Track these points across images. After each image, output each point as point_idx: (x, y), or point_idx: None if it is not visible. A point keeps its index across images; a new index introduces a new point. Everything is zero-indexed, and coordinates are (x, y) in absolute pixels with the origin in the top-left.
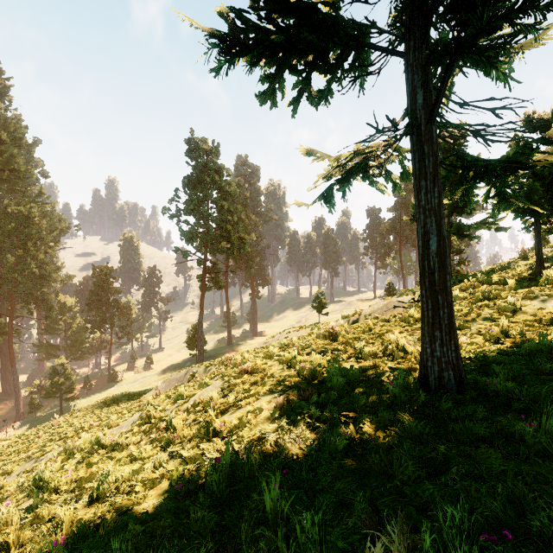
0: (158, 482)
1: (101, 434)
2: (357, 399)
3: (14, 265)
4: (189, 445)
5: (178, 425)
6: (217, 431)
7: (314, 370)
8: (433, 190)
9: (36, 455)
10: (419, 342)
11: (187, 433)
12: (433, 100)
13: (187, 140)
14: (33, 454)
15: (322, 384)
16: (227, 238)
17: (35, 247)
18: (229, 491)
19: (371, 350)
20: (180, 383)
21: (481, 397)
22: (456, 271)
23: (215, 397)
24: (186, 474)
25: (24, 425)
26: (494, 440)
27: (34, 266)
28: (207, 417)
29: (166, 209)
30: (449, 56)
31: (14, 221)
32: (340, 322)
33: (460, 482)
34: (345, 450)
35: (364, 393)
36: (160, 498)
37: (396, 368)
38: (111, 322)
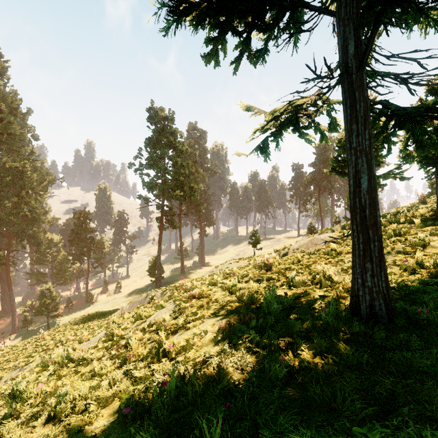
0: (111, 401)
1: (70, 350)
2: (292, 324)
3: (11, 209)
4: (141, 364)
5: (134, 344)
6: (167, 351)
7: (252, 296)
8: (364, 133)
9: (21, 365)
10: (342, 272)
11: (141, 352)
12: (363, 50)
13: (148, 109)
14: (19, 364)
15: (260, 310)
16: (180, 188)
17: (28, 195)
18: (173, 417)
19: (301, 279)
20: (141, 304)
21: (412, 326)
22: None
23: (167, 319)
24: (136, 395)
25: (18, 337)
26: (436, 372)
27: (26, 210)
28: (159, 337)
29: (131, 164)
30: (383, 3)
31: (11, 174)
32: (273, 255)
33: (414, 424)
34: (284, 377)
35: (298, 319)
36: (110, 418)
37: (325, 295)
38: (88, 255)
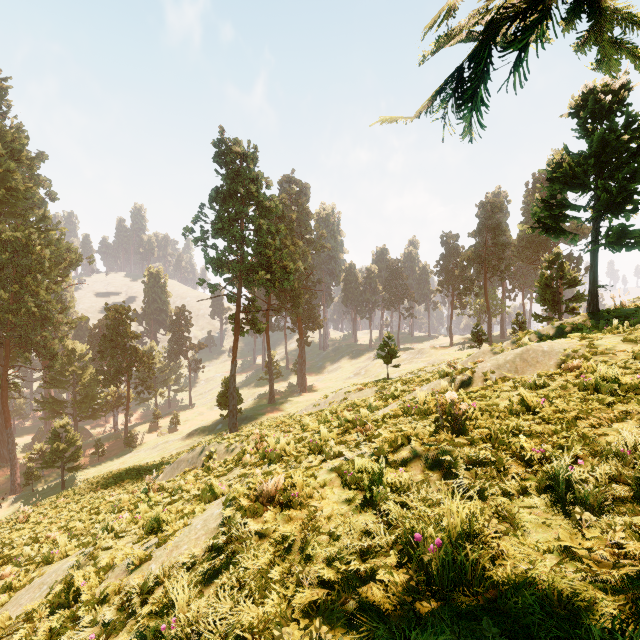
0: None
1: None
2: None
3: (9, 304)
4: None
5: None
6: None
7: (457, 558)
8: None
9: None
10: None
11: None
12: None
13: (215, 142)
14: None
15: None
16: (267, 267)
17: (35, 282)
18: None
19: (592, 478)
20: (191, 466)
21: None
22: (571, 309)
23: (180, 598)
24: None
25: (18, 501)
26: None
27: (32, 305)
28: None
29: (188, 230)
30: None
31: (9, 250)
32: (442, 384)
33: None
34: None
35: None
36: None
37: None
38: (128, 374)
